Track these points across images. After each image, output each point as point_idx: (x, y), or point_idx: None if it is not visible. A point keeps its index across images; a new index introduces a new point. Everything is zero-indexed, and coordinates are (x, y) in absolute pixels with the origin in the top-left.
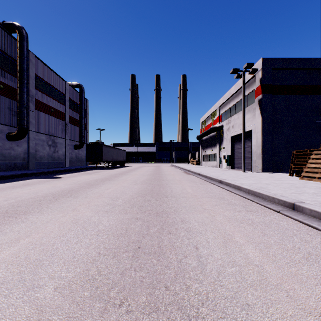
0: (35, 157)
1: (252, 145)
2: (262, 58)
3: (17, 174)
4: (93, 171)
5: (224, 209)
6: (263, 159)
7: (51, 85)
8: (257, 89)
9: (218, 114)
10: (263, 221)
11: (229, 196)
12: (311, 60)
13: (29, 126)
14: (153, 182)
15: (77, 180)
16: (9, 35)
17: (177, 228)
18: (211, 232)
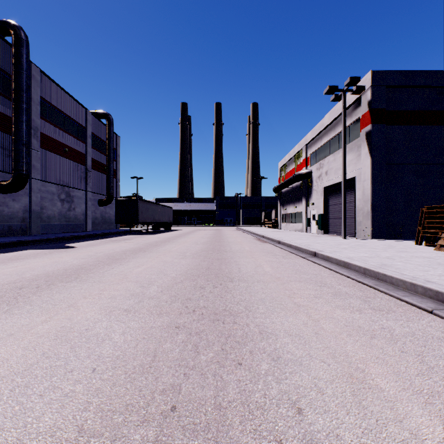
0: (40, 217)
1: (356, 200)
2: (372, 71)
3: (9, 242)
4: (123, 238)
5: (333, 306)
6: (373, 220)
7: (65, 113)
8: (363, 116)
9: (305, 155)
10: (411, 334)
11: (334, 280)
12: (443, 74)
13: (32, 171)
14: (211, 255)
15: (96, 252)
16: (1, 38)
17: (253, 352)
18: (322, 363)
